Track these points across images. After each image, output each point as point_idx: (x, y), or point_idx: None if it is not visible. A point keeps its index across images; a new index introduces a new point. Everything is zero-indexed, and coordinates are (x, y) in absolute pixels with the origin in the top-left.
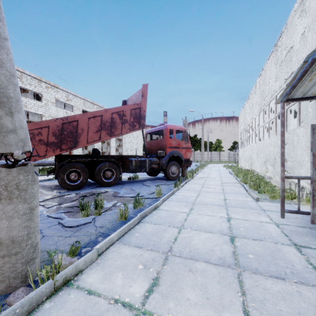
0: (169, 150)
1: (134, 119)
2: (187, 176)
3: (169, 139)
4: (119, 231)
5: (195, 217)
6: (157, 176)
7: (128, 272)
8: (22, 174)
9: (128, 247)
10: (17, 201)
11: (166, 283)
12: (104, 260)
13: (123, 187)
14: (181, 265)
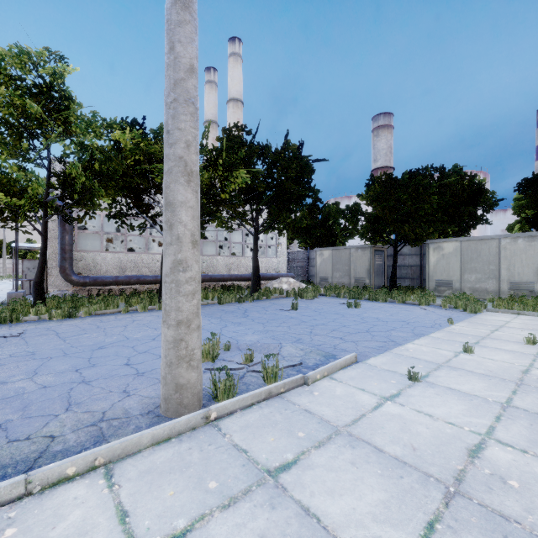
0: None
1: None
2: None
3: None
4: None
5: None
6: None
7: None
8: None
9: None
10: None
11: None
12: None
13: None
14: None
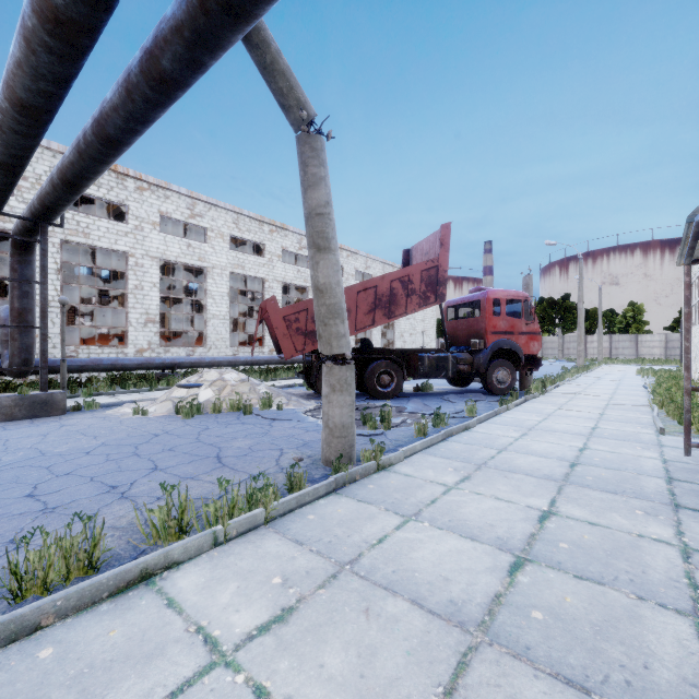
0: (491, 338)
1: (427, 287)
2: (530, 389)
3: (492, 318)
4: (422, 442)
5: (528, 442)
6: (468, 387)
7: (438, 471)
8: (349, 371)
9: (434, 457)
10: (346, 393)
11: (477, 480)
12: (411, 462)
13: (411, 400)
14: (496, 473)
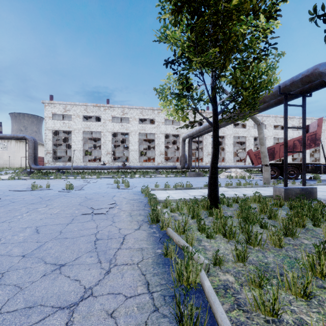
0: None
1: (310, 141)
2: None
3: None
4: (289, 184)
5: None
6: None
7: None
8: (268, 167)
9: None
10: (267, 172)
11: None
12: None
13: (300, 179)
14: None
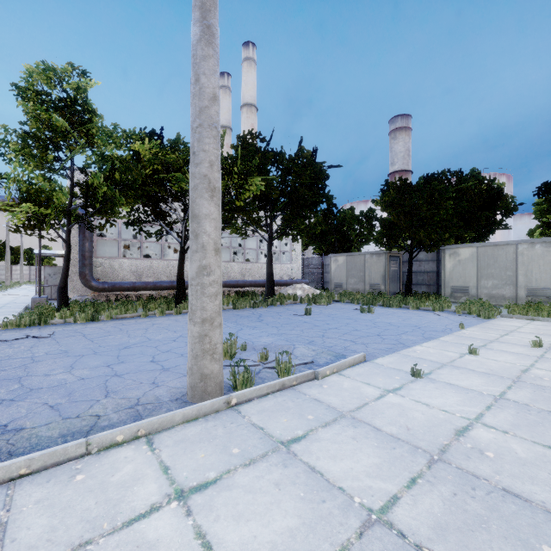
0: None
1: None
2: None
3: None
4: None
5: None
6: None
7: None
8: None
9: None
10: None
11: None
12: None
13: None
14: None
